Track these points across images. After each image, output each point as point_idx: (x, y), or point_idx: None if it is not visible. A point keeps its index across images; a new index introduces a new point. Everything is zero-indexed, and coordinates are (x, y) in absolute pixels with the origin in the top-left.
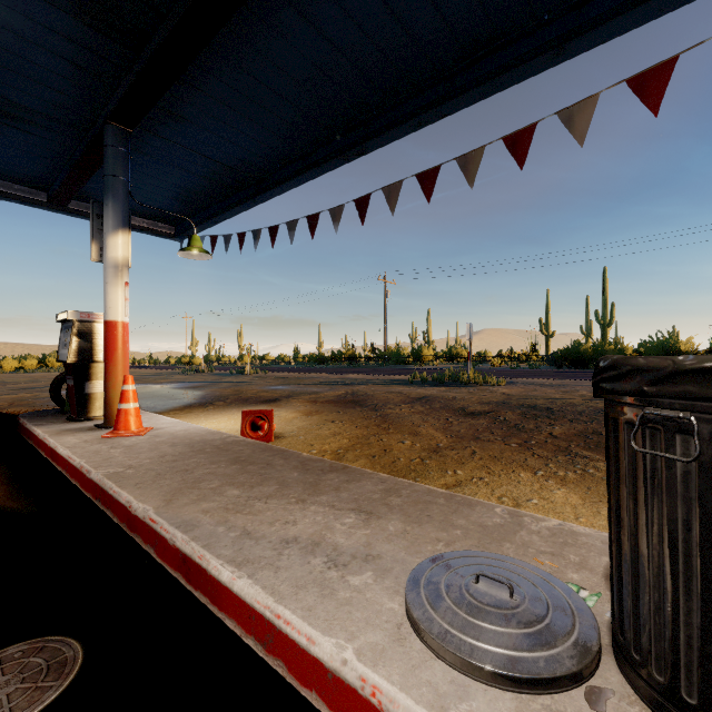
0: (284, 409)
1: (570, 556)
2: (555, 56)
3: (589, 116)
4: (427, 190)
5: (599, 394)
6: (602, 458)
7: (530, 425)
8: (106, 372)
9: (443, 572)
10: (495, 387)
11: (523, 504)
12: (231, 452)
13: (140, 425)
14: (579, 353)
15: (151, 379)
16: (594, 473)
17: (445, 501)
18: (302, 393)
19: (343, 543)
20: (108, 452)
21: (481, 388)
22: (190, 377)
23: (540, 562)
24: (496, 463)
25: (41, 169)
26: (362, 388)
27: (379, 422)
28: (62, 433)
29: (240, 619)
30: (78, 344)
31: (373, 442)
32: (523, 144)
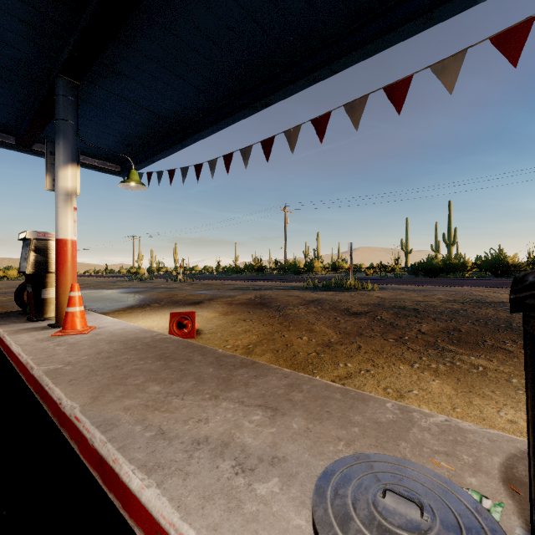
0: (206, 310)
1: (463, 457)
2: (427, 20)
3: (457, 68)
4: (321, 133)
5: (525, 311)
6: (465, 352)
7: (402, 323)
8: (57, 281)
9: (348, 482)
10: (371, 292)
11: (406, 395)
12: (158, 348)
13: (85, 325)
14: (432, 265)
15: (105, 286)
16: (461, 365)
17: (341, 396)
18: (220, 296)
19: (250, 443)
20: (53, 349)
21: (360, 293)
22: (135, 284)
23: (436, 464)
24: (379, 356)
25: (9, 117)
26: (267, 293)
27: (282, 320)
28: (19, 332)
29: (147, 530)
30: (35, 258)
31: (277, 338)
32: (401, 92)
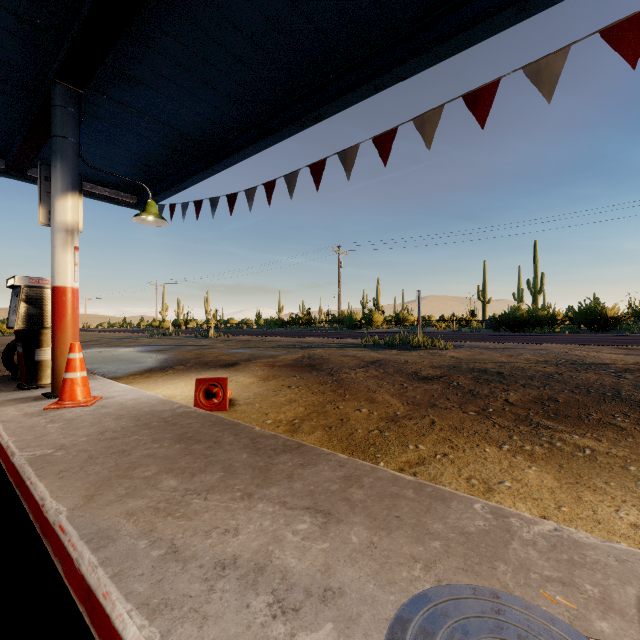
0: (241, 374)
1: (585, 587)
2: (519, 11)
3: (558, 70)
4: (385, 154)
5: None
6: (565, 429)
7: (484, 391)
8: (54, 339)
9: (432, 634)
10: (444, 351)
11: (495, 488)
12: (179, 426)
13: (88, 395)
14: (515, 318)
15: (120, 343)
16: (562, 447)
17: (414, 493)
18: (260, 356)
19: (294, 567)
20: (44, 427)
21: (430, 352)
22: (157, 340)
23: (551, 599)
24: (458, 435)
25: None
26: (318, 352)
27: (335, 387)
28: (5, 403)
29: None
30: (26, 310)
31: (329, 410)
32: (486, 102)
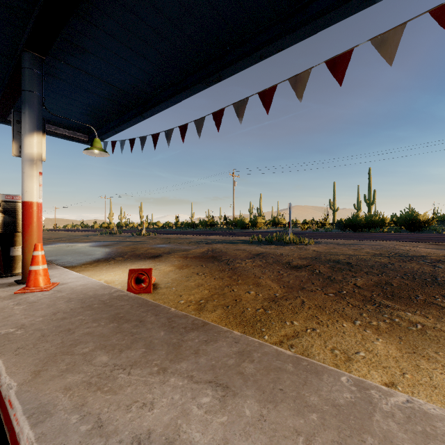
0: (163, 264)
1: None
2: None
3: (397, 42)
4: (267, 105)
5: None
6: (400, 307)
7: (338, 277)
8: (23, 240)
9: None
10: (308, 246)
11: (353, 357)
12: (114, 307)
13: (48, 282)
14: (356, 221)
15: (78, 239)
16: (400, 322)
17: (293, 367)
18: (177, 250)
19: (198, 441)
20: (11, 309)
21: (298, 247)
22: (105, 238)
23: None
24: (322, 312)
25: None
26: (218, 246)
27: (231, 274)
28: None
29: None
30: (3, 219)
31: (226, 292)
32: (343, 66)
